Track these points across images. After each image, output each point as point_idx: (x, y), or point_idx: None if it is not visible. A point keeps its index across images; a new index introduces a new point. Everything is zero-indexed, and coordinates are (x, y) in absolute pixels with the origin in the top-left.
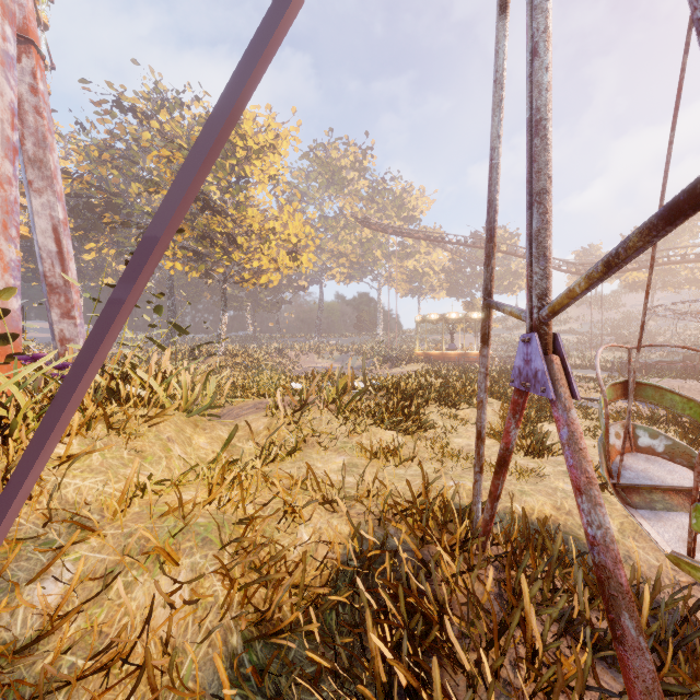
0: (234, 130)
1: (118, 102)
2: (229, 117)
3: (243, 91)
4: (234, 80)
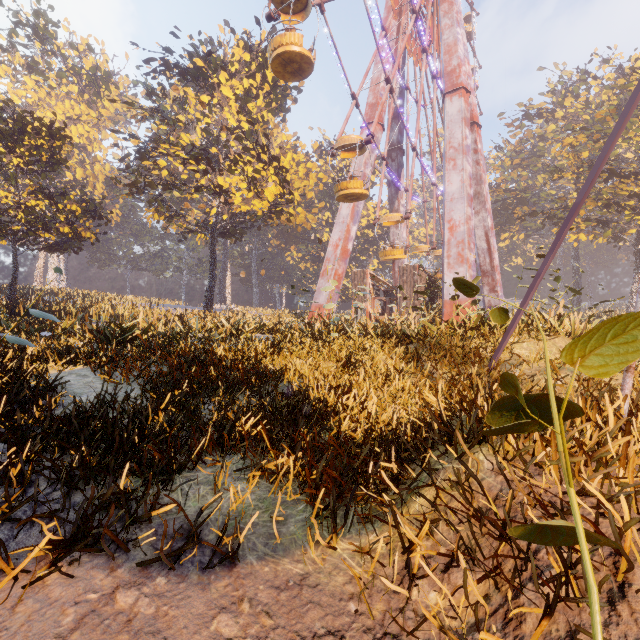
0: None
1: (526, 114)
2: (574, 213)
3: (579, 203)
4: (576, 201)
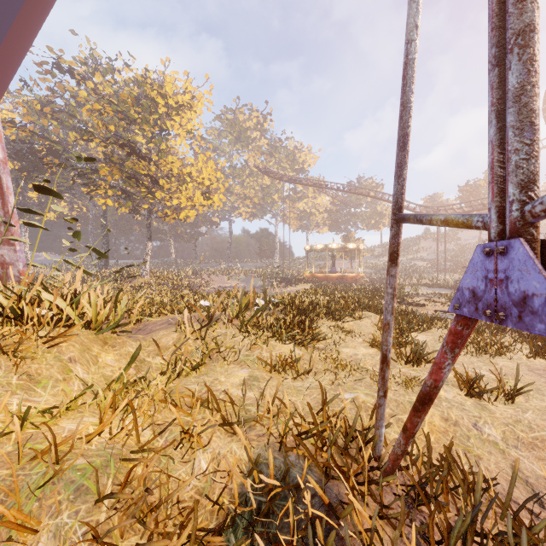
0: (157, 90)
1: (58, 64)
2: None
3: None
4: None
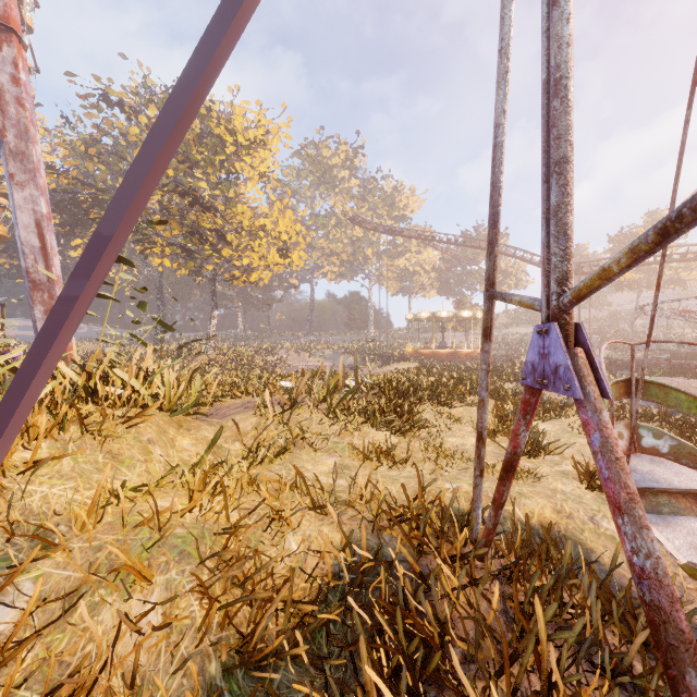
0: (224, 126)
1: (105, 96)
2: (203, 77)
3: (219, 47)
4: (209, 34)
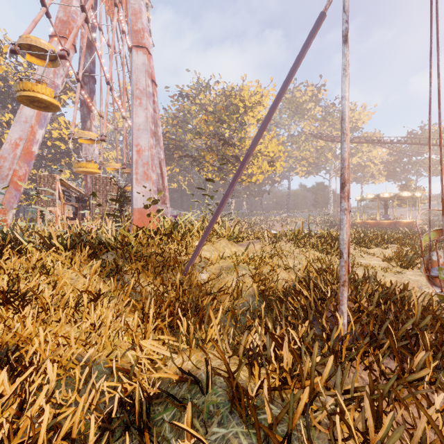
0: (238, 98)
1: (181, 94)
2: (256, 142)
3: (260, 135)
4: (258, 133)
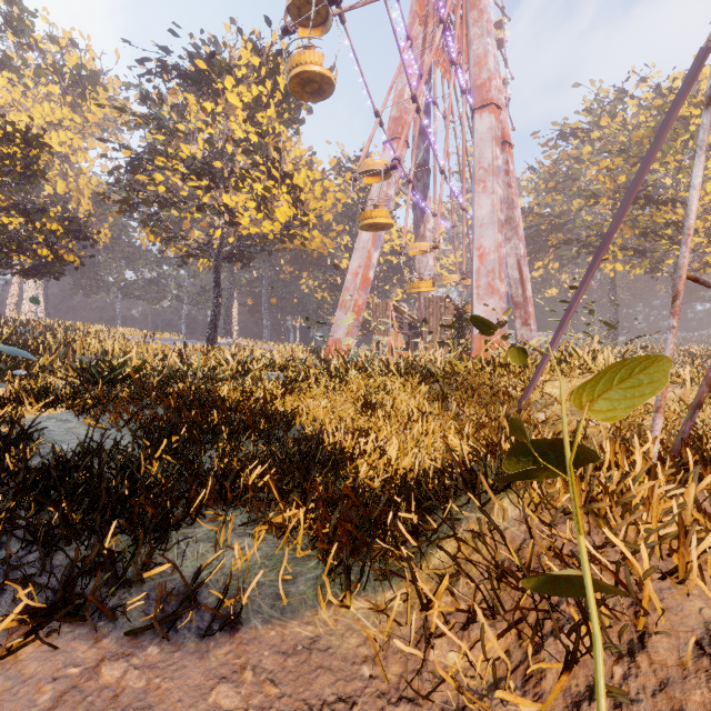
0: (686, 103)
1: (561, 134)
2: (606, 243)
3: (611, 233)
4: (608, 231)
